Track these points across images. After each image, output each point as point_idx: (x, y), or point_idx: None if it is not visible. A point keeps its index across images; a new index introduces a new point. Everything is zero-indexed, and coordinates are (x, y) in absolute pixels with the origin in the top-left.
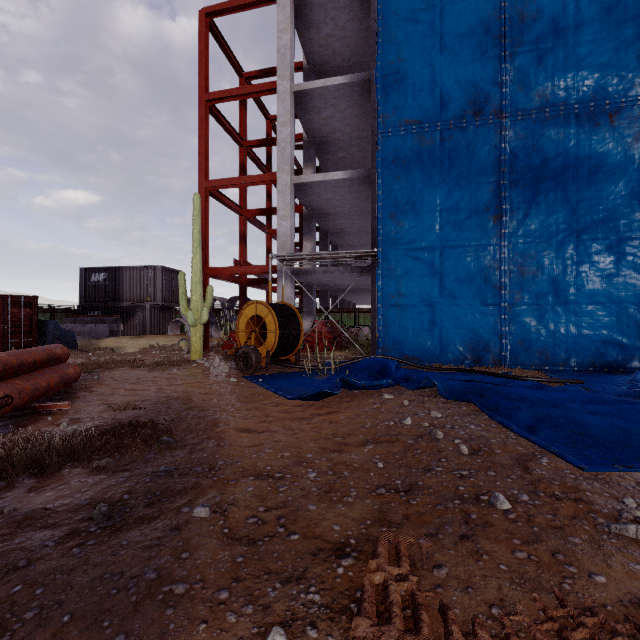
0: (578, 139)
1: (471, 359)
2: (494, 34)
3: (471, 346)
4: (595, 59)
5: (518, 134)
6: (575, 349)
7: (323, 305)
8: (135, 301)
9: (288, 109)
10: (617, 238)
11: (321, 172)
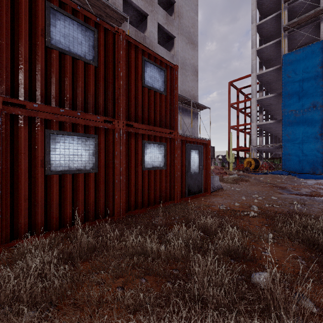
0: None
1: (312, 172)
2: (320, 85)
3: (312, 169)
4: None
5: None
6: None
7: (266, 156)
8: None
9: (255, 105)
10: None
11: (265, 111)
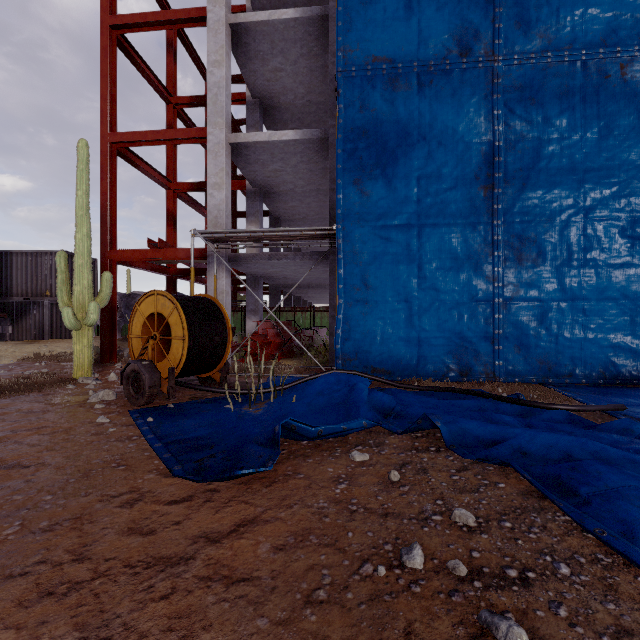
0: (586, 93)
1: (457, 371)
2: None
3: (457, 354)
4: None
5: (515, 83)
6: (582, 357)
7: (273, 303)
8: (29, 296)
9: (222, 44)
10: (631, 219)
11: None
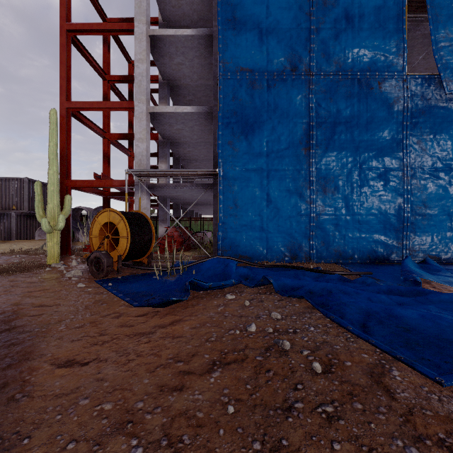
0: (360, 97)
1: (289, 256)
2: (305, 11)
3: (289, 246)
4: (371, 42)
5: (322, 89)
6: (358, 247)
7: (176, 215)
8: (0, 209)
9: (144, 48)
10: (384, 169)
11: None
